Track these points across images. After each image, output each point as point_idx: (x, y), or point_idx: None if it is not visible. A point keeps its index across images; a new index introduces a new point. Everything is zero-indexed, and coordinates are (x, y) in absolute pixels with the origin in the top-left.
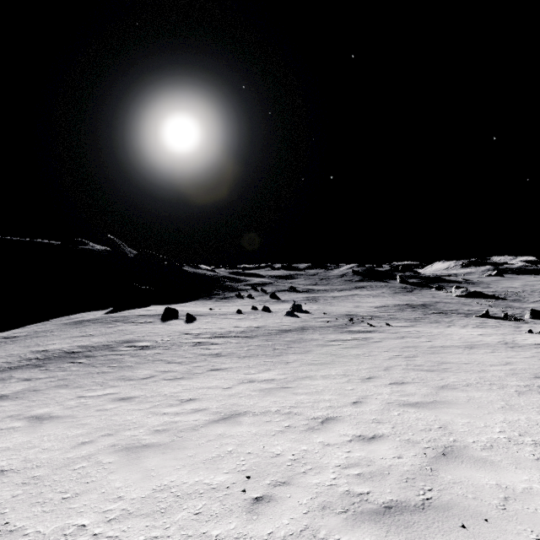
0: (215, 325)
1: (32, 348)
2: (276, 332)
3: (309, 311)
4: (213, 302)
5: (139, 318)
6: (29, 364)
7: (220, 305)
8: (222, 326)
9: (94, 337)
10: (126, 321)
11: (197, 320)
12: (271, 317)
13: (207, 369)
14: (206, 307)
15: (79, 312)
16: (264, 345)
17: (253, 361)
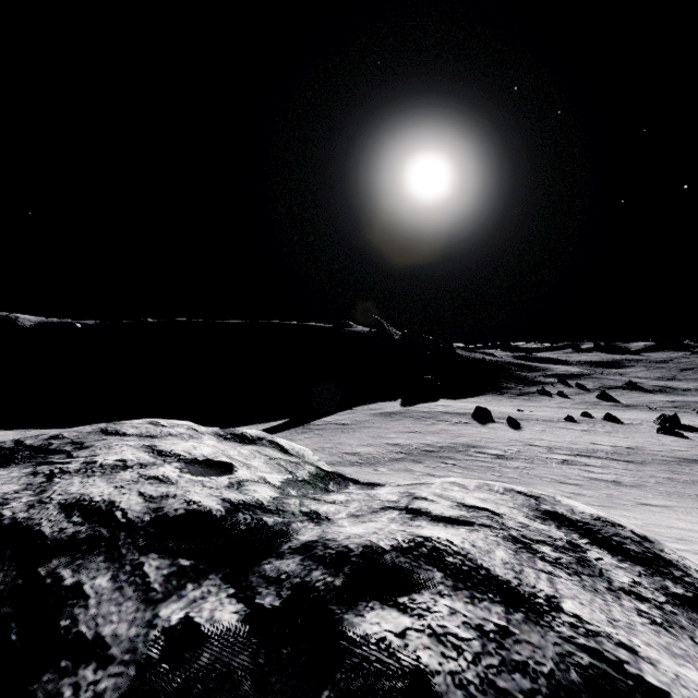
0: (558, 437)
1: (379, 439)
2: (673, 460)
3: (696, 429)
4: (508, 399)
5: (448, 416)
6: (404, 458)
7: (522, 404)
8: (569, 439)
9: (424, 434)
10: (435, 418)
11: (523, 426)
12: (634, 433)
13: (635, 502)
14: (507, 406)
15: (372, 402)
16: (678, 480)
17: (694, 503)
